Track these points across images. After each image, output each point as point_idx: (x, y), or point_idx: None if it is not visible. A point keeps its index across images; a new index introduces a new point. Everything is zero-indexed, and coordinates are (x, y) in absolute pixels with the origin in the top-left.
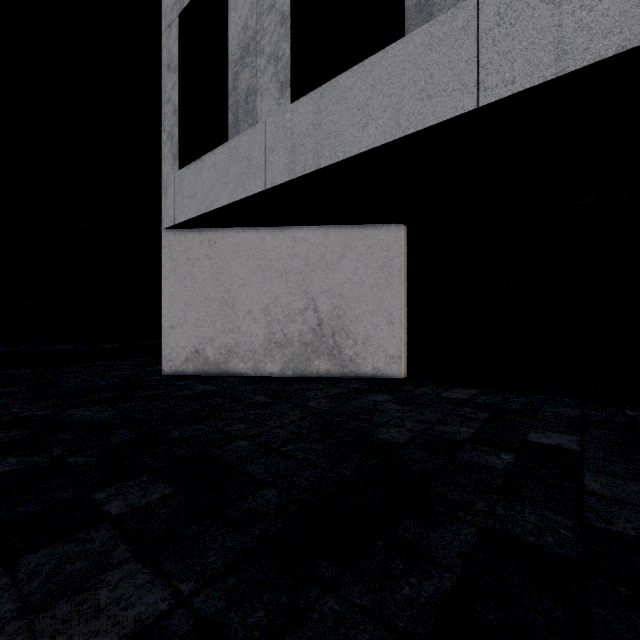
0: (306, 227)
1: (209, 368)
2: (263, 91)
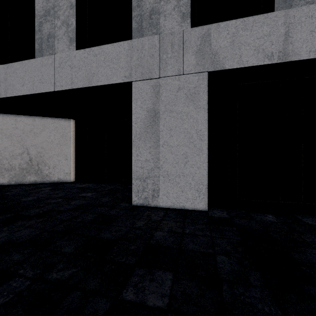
0: (23, 116)
1: None
2: None
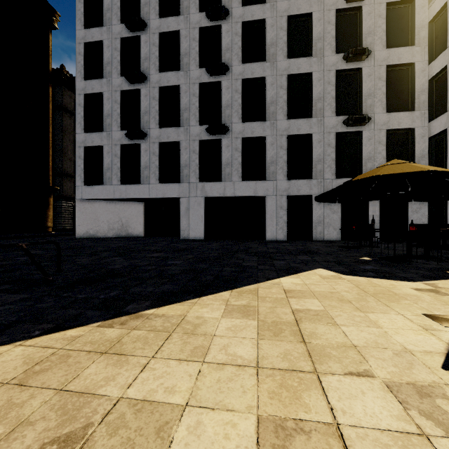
0: (119, 201)
1: (91, 236)
2: (113, 179)
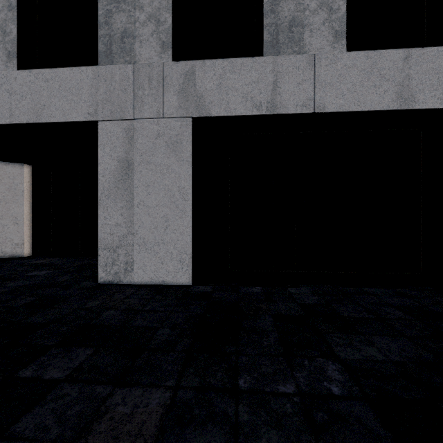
0: None
1: None
2: None
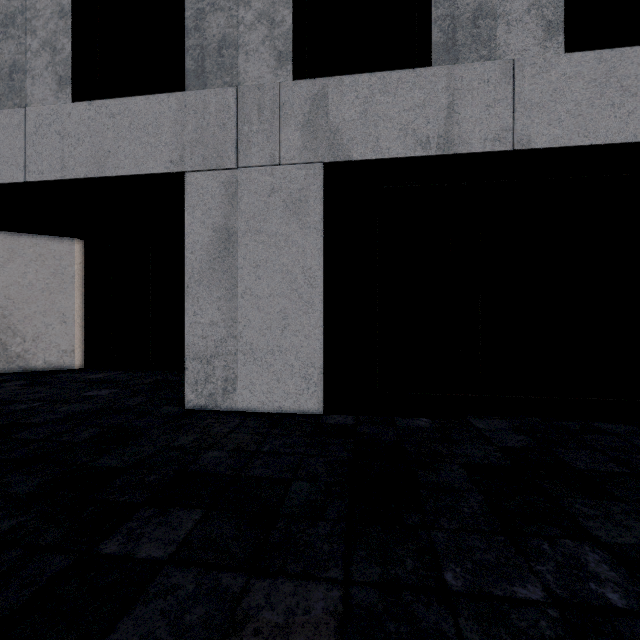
0: None
1: None
2: None
